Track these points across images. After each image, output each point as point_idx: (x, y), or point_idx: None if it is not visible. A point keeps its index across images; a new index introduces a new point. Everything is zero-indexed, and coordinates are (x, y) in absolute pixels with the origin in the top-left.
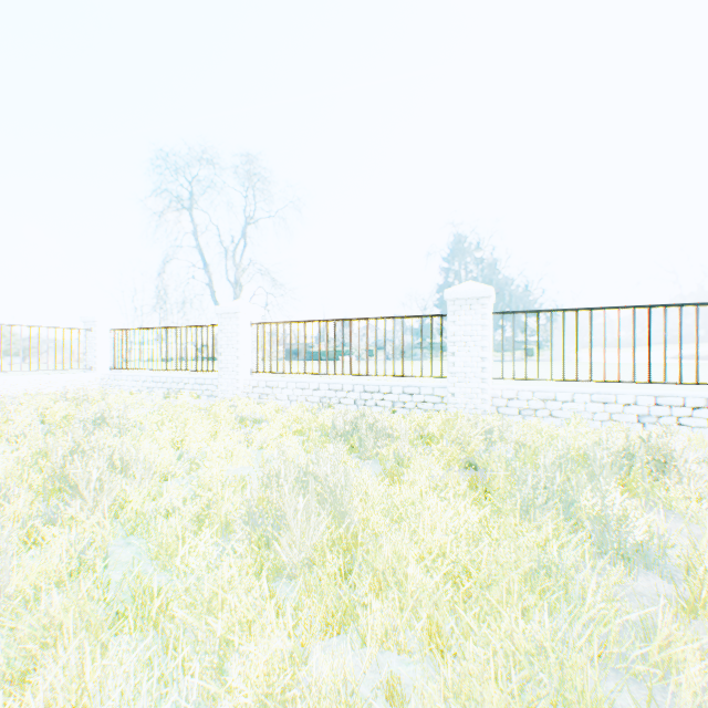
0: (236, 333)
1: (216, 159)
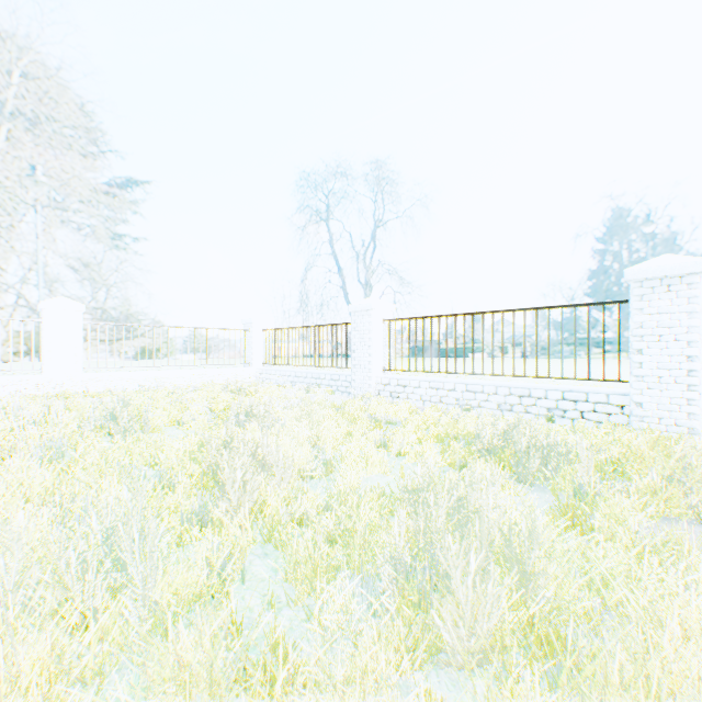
0: (367, 330)
1: (348, 170)
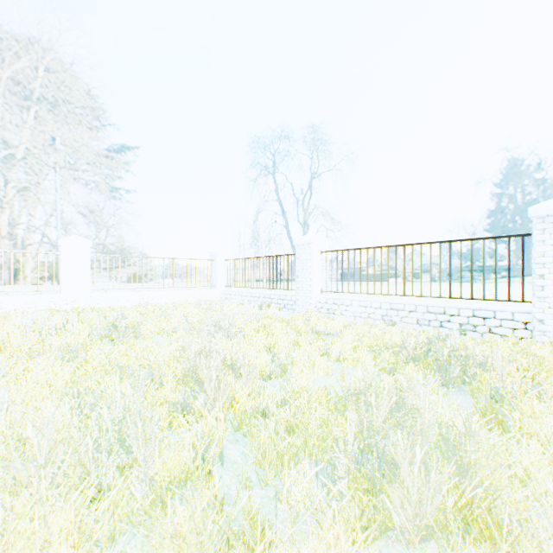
0: (308, 260)
1: (290, 133)
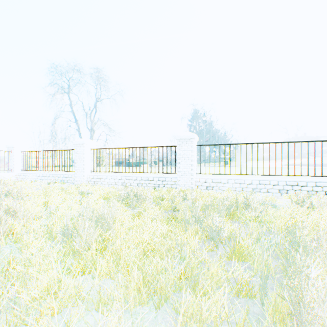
0: (83, 153)
1: (80, 70)
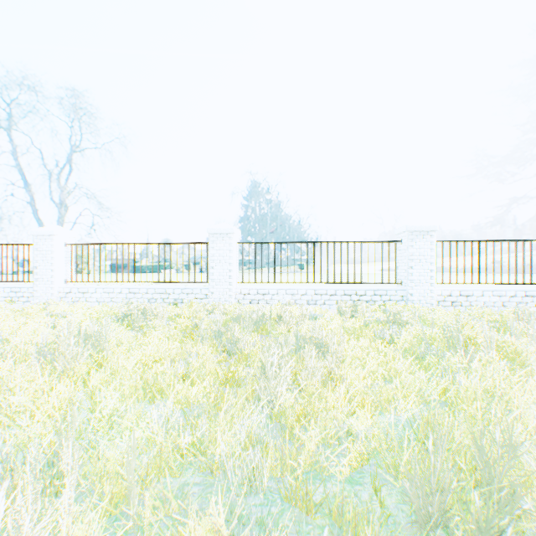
0: (51, 251)
1: (37, 92)
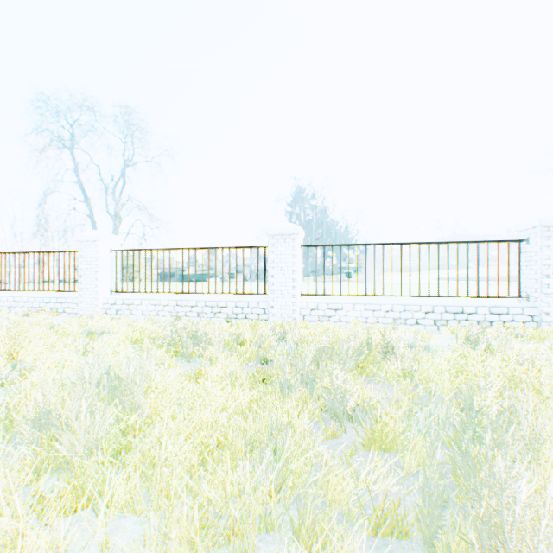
0: (95, 258)
1: (93, 107)
